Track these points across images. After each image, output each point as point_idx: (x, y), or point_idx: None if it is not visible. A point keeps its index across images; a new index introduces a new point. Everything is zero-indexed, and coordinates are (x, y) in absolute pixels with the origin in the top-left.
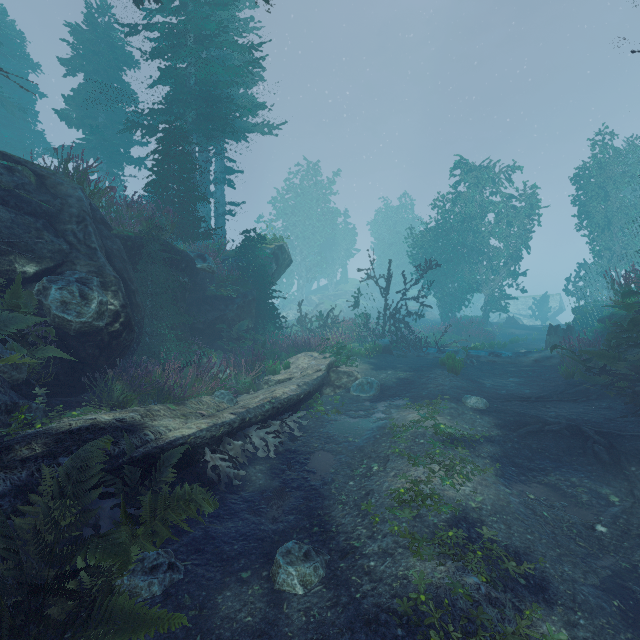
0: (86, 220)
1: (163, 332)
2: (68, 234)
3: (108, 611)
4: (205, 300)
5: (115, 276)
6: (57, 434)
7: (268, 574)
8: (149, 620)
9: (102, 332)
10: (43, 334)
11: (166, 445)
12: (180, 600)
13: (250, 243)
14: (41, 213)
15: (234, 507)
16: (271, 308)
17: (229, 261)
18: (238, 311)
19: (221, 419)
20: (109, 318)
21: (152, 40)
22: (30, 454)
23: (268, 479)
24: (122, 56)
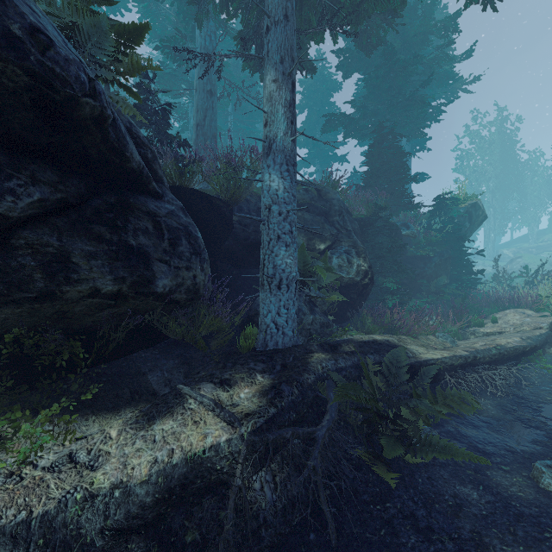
0: (343, 213)
1: (388, 285)
2: (335, 223)
3: (428, 441)
4: (406, 260)
5: (363, 247)
6: (358, 342)
7: (528, 475)
8: (460, 453)
9: (358, 284)
10: (331, 285)
11: (423, 362)
12: (455, 461)
13: (443, 206)
14: (322, 213)
15: (474, 422)
16: (466, 265)
17: (422, 225)
18: (435, 268)
19: (457, 353)
20: (362, 275)
21: (361, 67)
22: (350, 350)
23: (499, 412)
24: (331, 85)
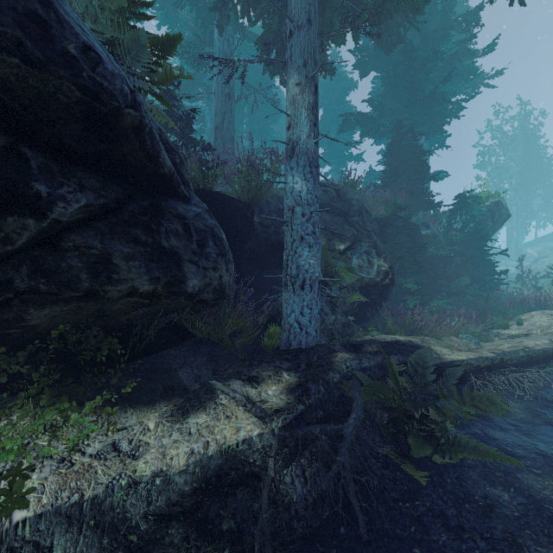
0: (362, 213)
1: (408, 286)
2: (354, 224)
3: (456, 441)
4: (426, 260)
5: (383, 247)
6: (381, 342)
7: None
8: (491, 454)
9: (378, 285)
10: (351, 285)
11: (448, 363)
12: (484, 463)
13: (464, 205)
14: (341, 213)
15: (501, 425)
16: (488, 265)
17: (442, 224)
18: (456, 269)
19: (483, 354)
20: (382, 275)
21: (379, 65)
22: (372, 350)
23: (528, 415)
24: (346, 84)
